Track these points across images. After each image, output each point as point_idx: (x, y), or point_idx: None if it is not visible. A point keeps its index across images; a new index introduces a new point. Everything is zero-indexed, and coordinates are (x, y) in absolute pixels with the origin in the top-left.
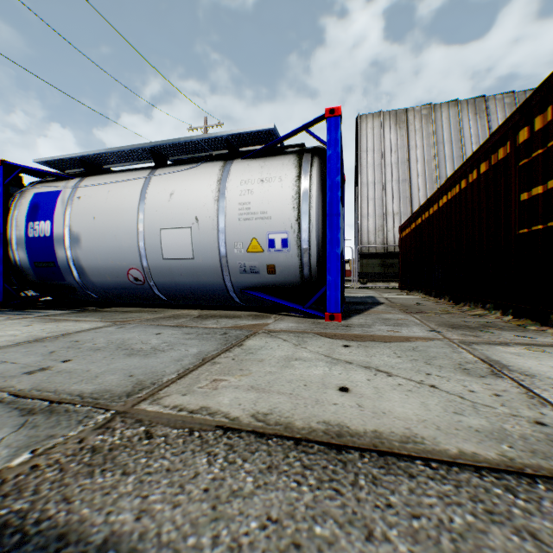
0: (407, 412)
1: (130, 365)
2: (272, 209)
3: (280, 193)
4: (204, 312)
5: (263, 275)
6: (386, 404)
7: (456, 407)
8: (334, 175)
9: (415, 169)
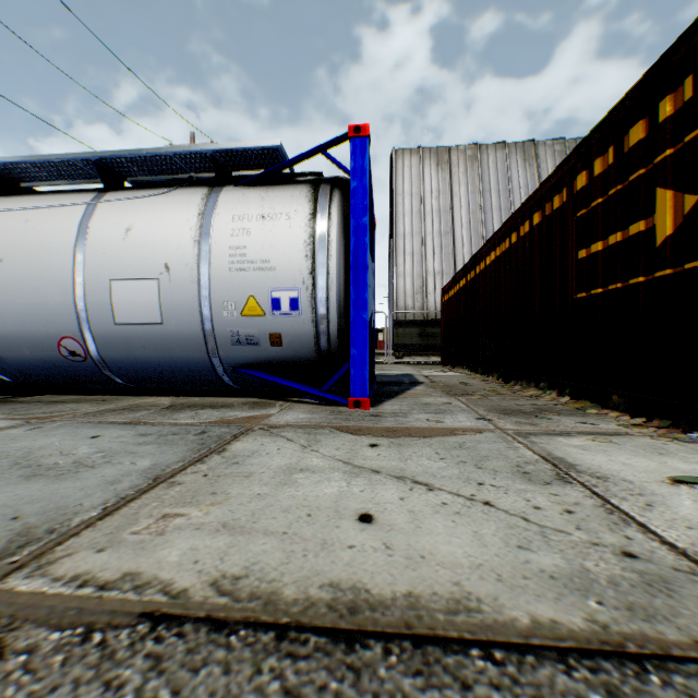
0: (455, 552)
1: (23, 497)
2: (277, 257)
3: (288, 235)
4: (180, 400)
5: (265, 347)
6: (426, 540)
7: (521, 536)
8: (361, 215)
9: (459, 220)
